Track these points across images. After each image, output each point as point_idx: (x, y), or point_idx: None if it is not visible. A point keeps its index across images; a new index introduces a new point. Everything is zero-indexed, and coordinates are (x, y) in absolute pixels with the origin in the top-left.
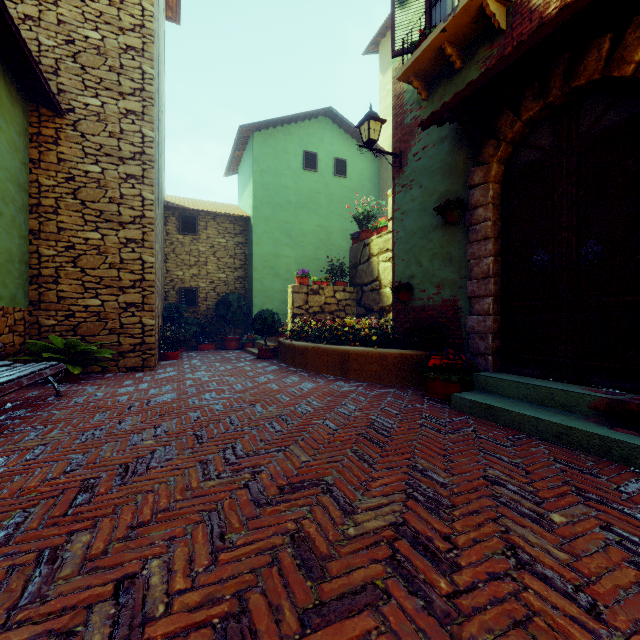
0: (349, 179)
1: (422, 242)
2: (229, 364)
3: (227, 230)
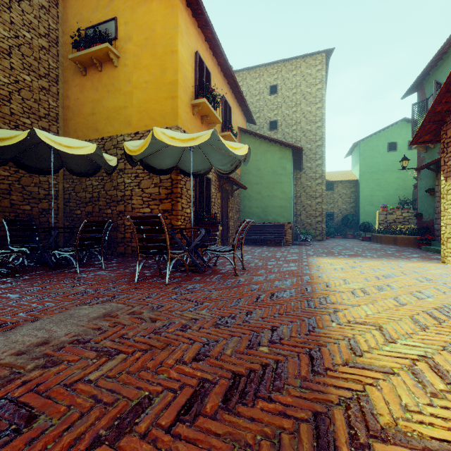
0: None
1: (425, 199)
2: (350, 241)
3: (346, 186)
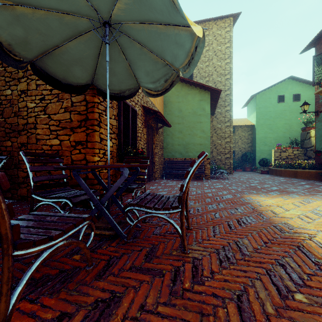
0: (301, 101)
1: None
2: (252, 174)
3: (245, 130)
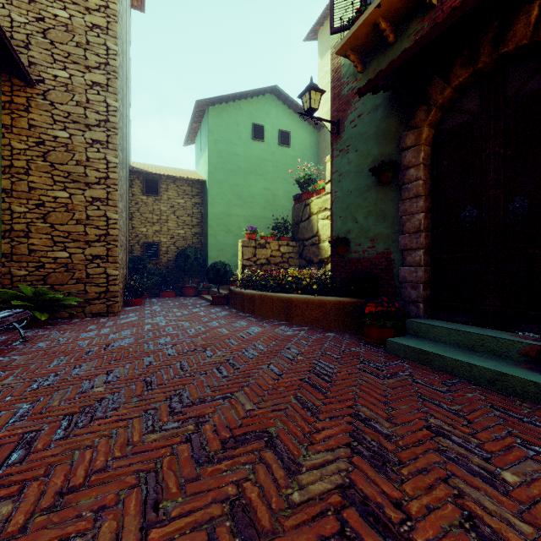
0: (292, 148)
1: (358, 200)
2: (186, 310)
3: (185, 192)
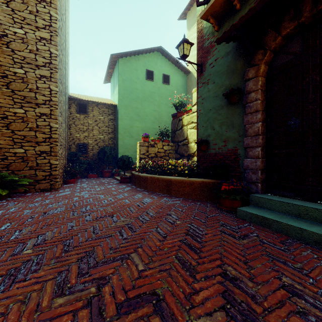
0: (170, 85)
1: (215, 115)
2: (103, 186)
3: (104, 112)
